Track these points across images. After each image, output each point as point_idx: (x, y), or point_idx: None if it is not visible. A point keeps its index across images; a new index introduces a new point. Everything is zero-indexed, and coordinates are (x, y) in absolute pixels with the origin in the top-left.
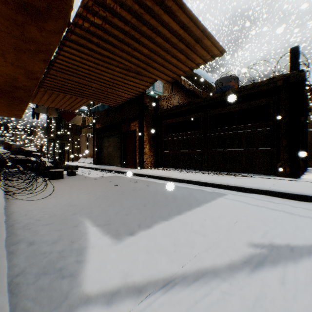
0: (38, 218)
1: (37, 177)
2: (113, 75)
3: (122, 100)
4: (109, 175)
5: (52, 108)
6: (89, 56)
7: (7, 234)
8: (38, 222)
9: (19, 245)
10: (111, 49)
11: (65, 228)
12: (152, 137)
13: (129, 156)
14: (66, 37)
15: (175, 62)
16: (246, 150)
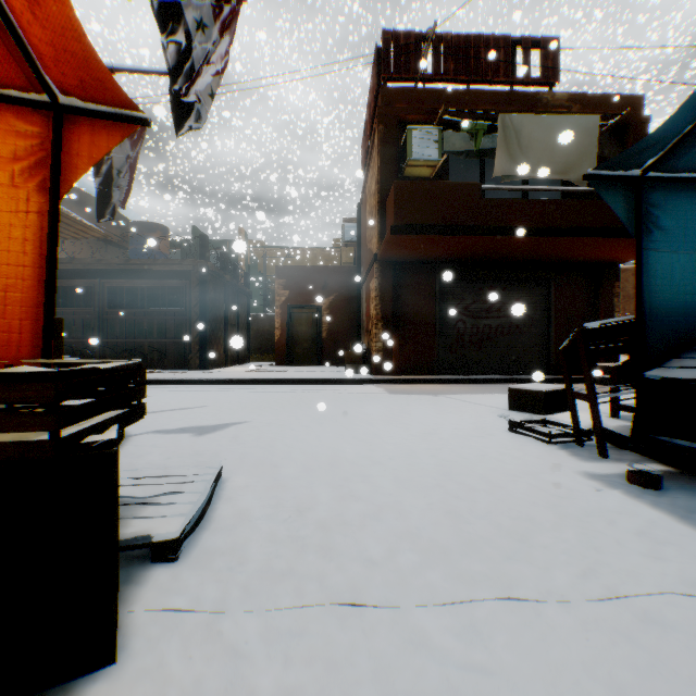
0: None
1: None
2: None
3: None
4: None
5: None
6: None
7: None
8: None
9: None
10: None
11: None
12: None
13: None
14: None
15: None
16: (159, 340)
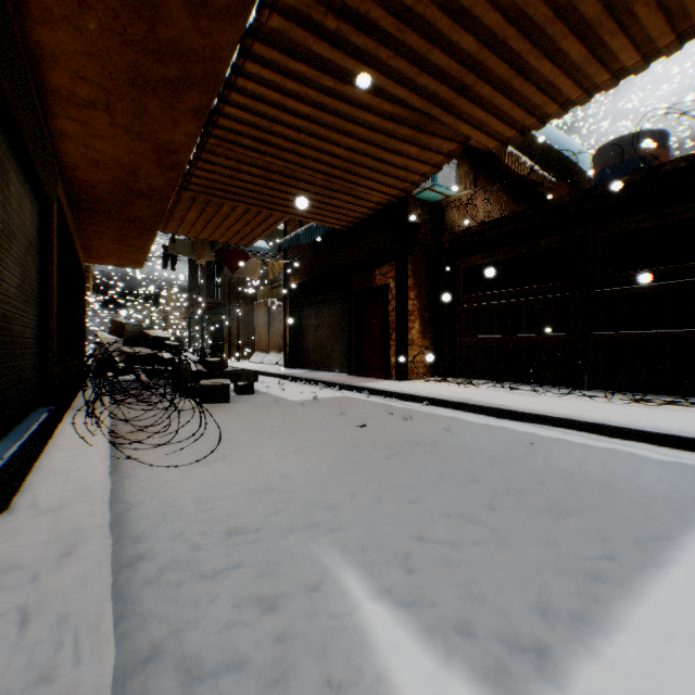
0: (195, 538)
1: (179, 401)
2: (355, 139)
3: (363, 211)
4: (329, 396)
5: (202, 242)
6: (306, 85)
7: (114, 606)
8: (198, 553)
9: (153, 681)
10: (371, 50)
11: (284, 595)
12: (427, 303)
13: (370, 348)
14: (253, 31)
15: (547, 74)
16: None
